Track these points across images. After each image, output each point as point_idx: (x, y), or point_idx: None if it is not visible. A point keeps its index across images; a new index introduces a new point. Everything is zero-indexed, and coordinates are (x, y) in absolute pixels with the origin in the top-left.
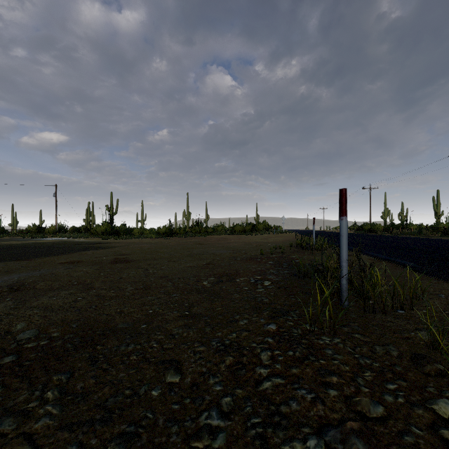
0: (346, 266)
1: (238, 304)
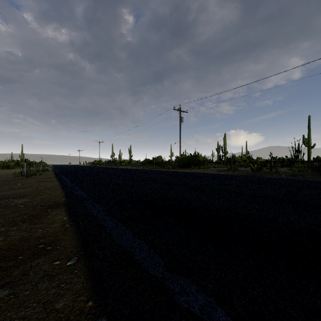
0: (26, 170)
1: (2, 178)
